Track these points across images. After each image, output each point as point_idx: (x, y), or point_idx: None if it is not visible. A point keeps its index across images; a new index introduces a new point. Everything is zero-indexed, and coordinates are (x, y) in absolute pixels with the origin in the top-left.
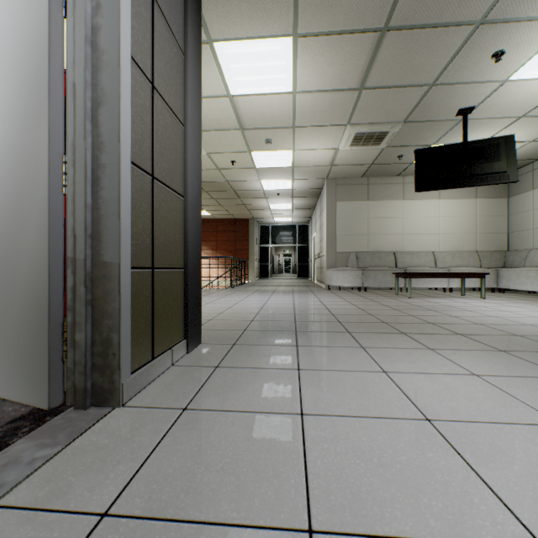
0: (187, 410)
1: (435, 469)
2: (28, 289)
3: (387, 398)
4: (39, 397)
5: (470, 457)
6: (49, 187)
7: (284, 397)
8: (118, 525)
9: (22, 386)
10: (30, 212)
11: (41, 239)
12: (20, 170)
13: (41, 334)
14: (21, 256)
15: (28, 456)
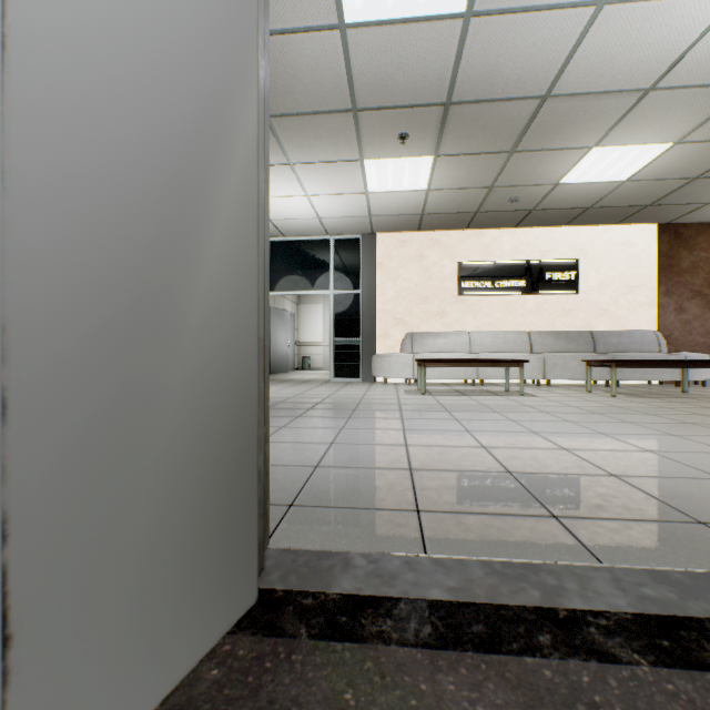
0: (295, 503)
1: (372, 449)
2: (218, 397)
3: (305, 446)
4: (243, 595)
5: (364, 443)
6: (258, 211)
7: (287, 470)
8: (423, 505)
9: (204, 619)
10: (224, 236)
11: (246, 299)
12: (198, 124)
13: (246, 476)
14: (201, 325)
15: (366, 568)
